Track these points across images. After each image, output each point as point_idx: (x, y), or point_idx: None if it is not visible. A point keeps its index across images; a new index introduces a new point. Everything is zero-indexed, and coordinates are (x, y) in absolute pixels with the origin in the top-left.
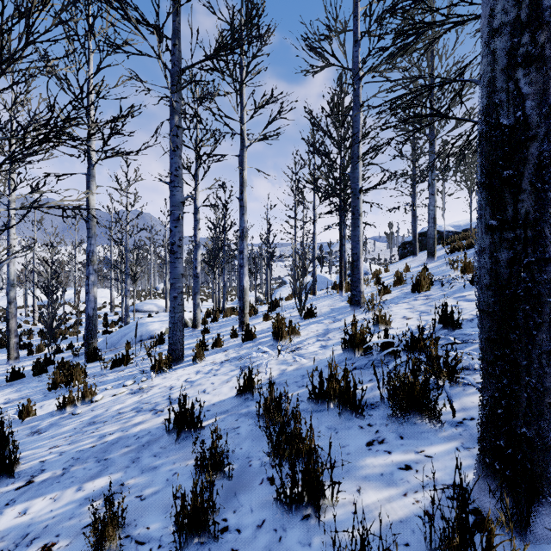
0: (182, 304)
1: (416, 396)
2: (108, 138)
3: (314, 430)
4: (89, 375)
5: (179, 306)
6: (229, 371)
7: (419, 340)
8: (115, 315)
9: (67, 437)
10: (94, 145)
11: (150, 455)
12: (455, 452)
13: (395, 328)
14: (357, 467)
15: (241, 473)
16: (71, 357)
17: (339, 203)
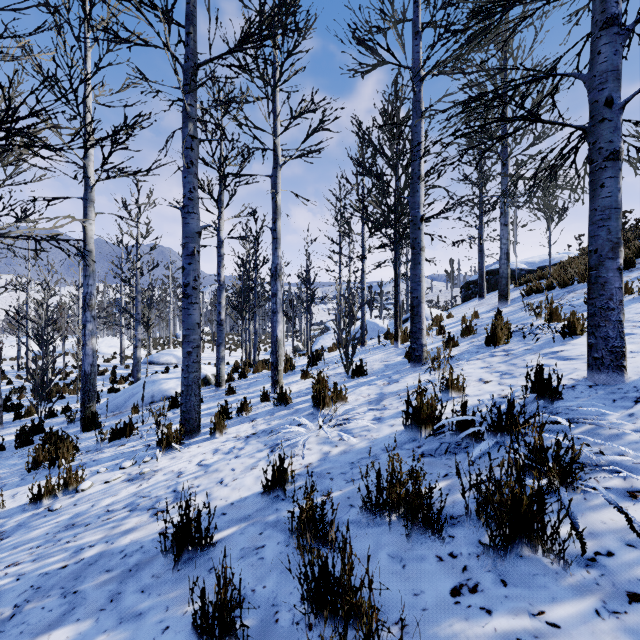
0: (197, 361)
1: (522, 515)
2: (109, 153)
3: (371, 560)
4: (82, 450)
5: (194, 364)
6: (255, 451)
7: (510, 418)
8: (126, 368)
9: (33, 549)
10: (92, 163)
11: (136, 588)
12: (596, 619)
13: (471, 395)
14: (441, 637)
15: (262, 635)
16: (65, 423)
17: (394, 235)
